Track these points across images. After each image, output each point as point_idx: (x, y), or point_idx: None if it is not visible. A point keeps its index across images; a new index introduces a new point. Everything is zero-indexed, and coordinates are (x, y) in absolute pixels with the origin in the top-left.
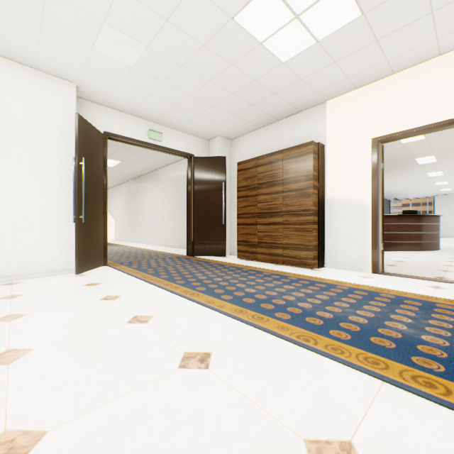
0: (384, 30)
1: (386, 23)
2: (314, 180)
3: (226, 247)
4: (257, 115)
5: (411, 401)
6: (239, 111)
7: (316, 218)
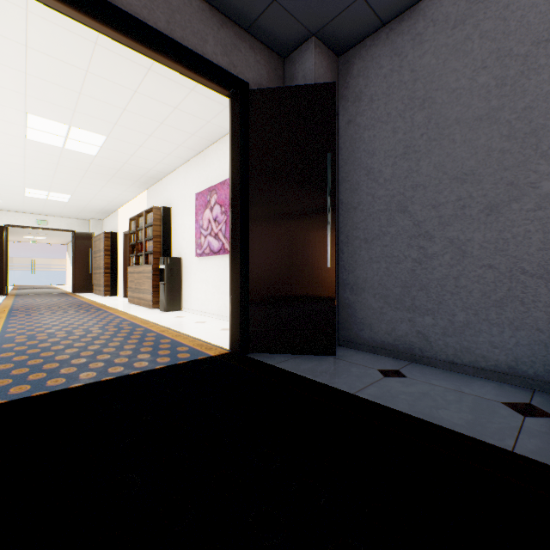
0: (90, 197)
1: (86, 196)
2: (106, 251)
3: None
4: (94, 213)
5: None
6: (81, 212)
7: (108, 271)
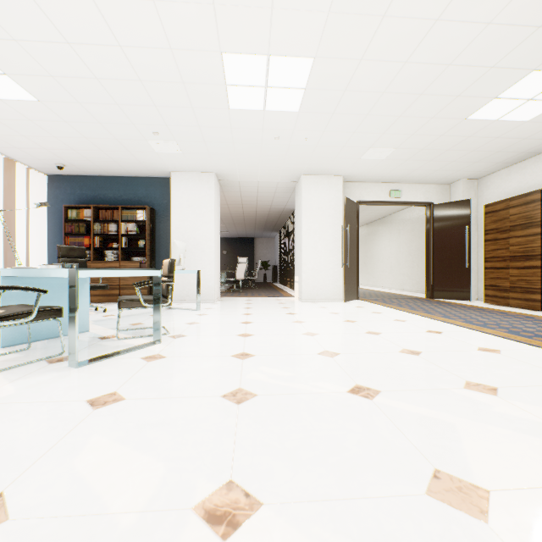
0: None
1: None
2: None
3: (471, 292)
4: (508, 156)
5: None
6: (483, 158)
7: None
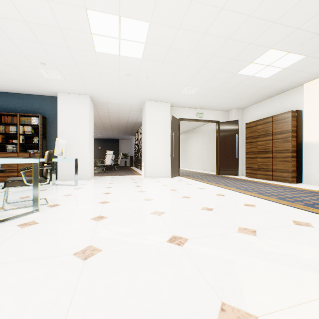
0: None
1: None
2: (292, 132)
3: (239, 171)
4: (257, 97)
5: (280, 205)
6: (245, 97)
7: (294, 154)
